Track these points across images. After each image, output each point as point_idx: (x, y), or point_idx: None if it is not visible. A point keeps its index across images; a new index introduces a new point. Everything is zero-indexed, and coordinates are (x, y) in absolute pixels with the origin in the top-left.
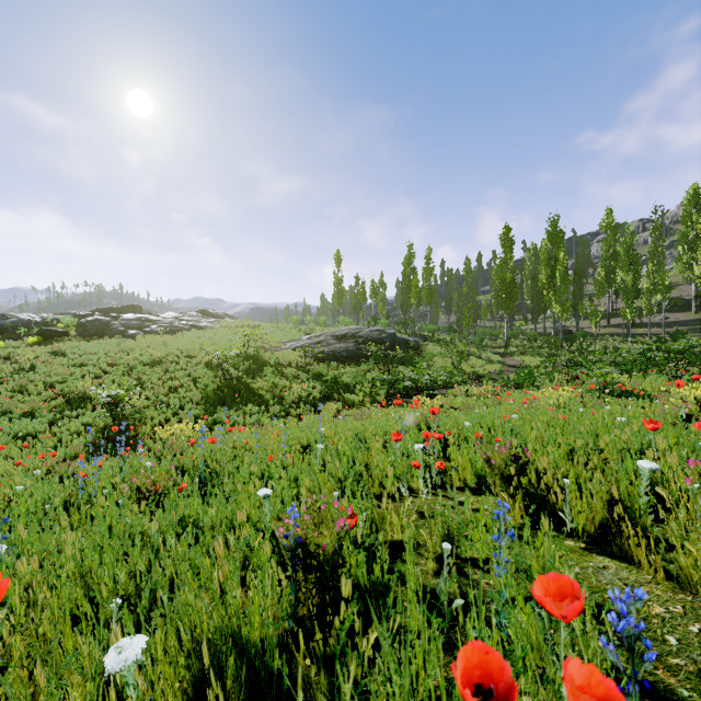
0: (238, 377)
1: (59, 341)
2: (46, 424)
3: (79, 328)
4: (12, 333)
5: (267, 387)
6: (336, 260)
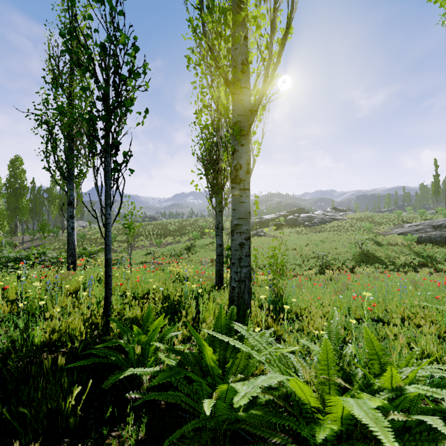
0: (367, 250)
1: (281, 228)
2: (301, 261)
3: (286, 222)
4: (264, 224)
5: (384, 256)
6: (434, 164)
